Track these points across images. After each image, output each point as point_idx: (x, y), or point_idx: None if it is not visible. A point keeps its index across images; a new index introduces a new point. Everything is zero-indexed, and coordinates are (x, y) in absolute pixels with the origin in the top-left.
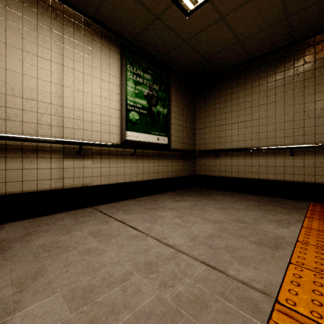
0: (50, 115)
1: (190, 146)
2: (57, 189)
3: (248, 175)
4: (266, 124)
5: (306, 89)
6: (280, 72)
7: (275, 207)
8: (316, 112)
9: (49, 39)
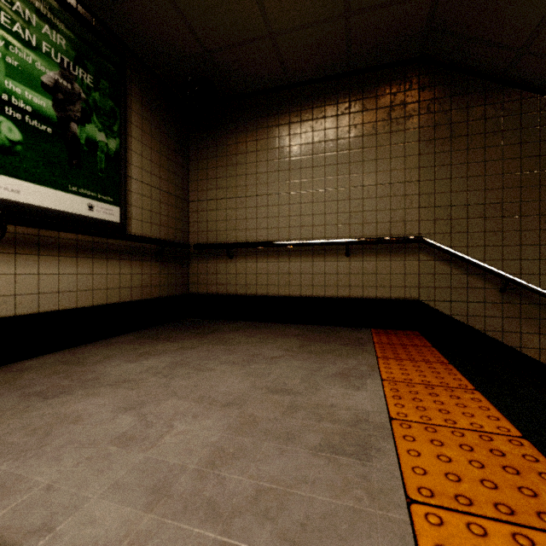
0: None
1: (177, 234)
2: None
3: (284, 291)
4: (312, 201)
5: (365, 151)
6: (332, 117)
7: (330, 345)
8: (378, 188)
9: None
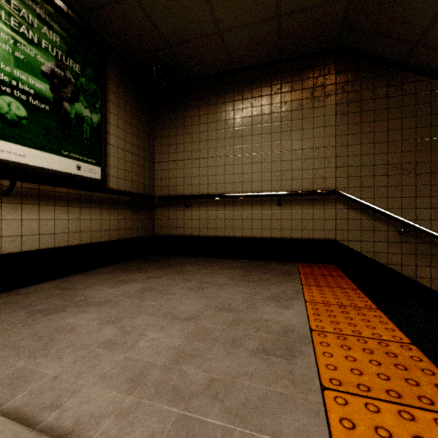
0: None
1: (145, 188)
2: None
3: (229, 233)
4: (251, 162)
5: (293, 122)
6: (267, 96)
7: (266, 275)
8: (303, 152)
9: None
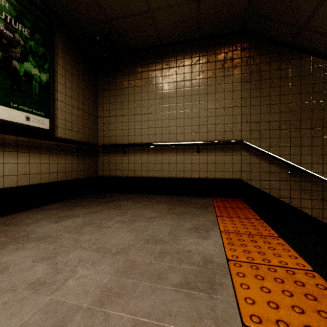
0: None
1: (90, 138)
2: None
3: (158, 174)
4: (176, 118)
5: (209, 87)
6: (188, 66)
7: (187, 208)
8: (216, 110)
9: None
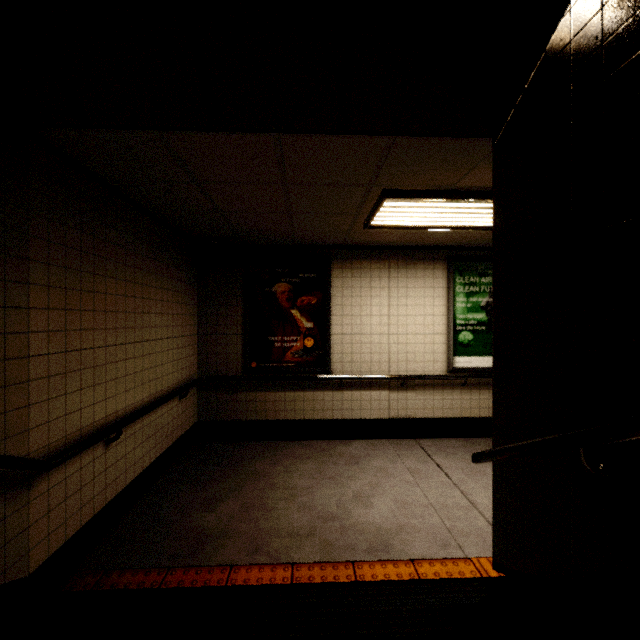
0: (379, 353)
1: None
2: (384, 418)
3: None
4: None
5: None
6: None
7: None
8: None
9: (378, 288)
